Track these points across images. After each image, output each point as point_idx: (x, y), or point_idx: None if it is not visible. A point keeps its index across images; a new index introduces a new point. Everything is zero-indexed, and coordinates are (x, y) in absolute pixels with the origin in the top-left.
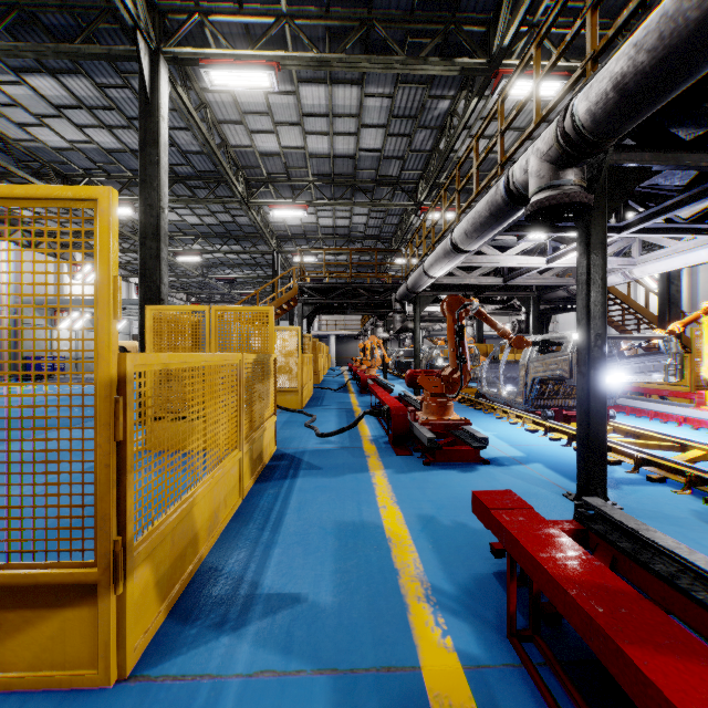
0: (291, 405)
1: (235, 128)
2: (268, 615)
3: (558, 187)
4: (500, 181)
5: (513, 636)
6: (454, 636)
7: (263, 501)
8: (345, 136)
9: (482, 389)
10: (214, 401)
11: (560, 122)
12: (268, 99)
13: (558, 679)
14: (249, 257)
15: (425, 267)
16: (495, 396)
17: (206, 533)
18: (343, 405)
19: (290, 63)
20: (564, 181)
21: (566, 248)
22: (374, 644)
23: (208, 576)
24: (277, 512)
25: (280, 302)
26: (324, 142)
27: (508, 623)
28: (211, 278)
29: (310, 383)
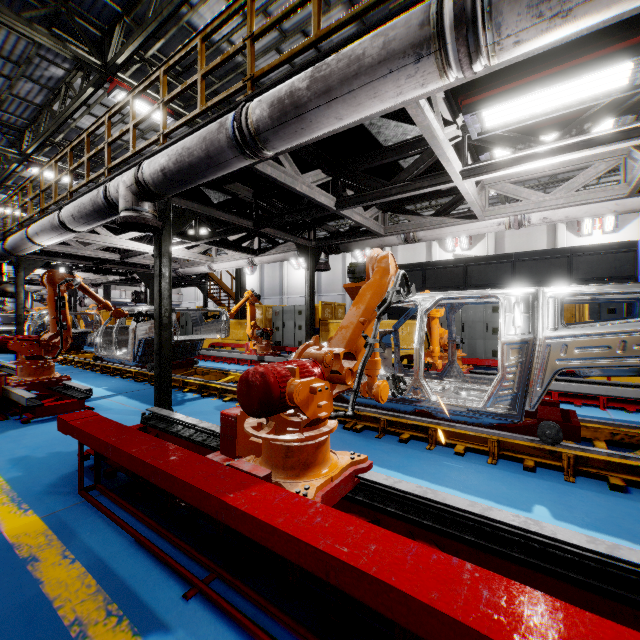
0: None
1: None
2: None
3: (138, 211)
4: (101, 189)
5: (82, 490)
6: (36, 508)
7: None
8: None
9: (99, 352)
10: None
11: (136, 172)
12: None
13: (106, 497)
14: None
15: (30, 233)
16: (110, 357)
17: None
18: None
19: None
20: (142, 209)
21: None
22: None
23: None
24: None
25: None
26: None
27: (79, 484)
28: None
29: None
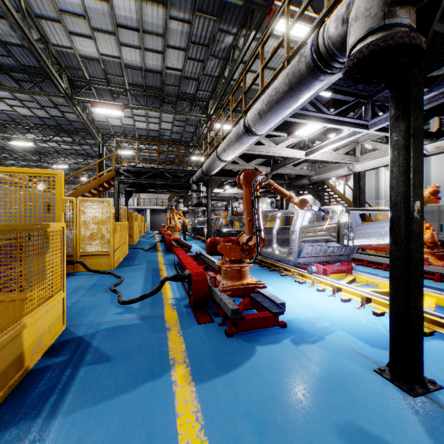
0: (103, 267)
1: (54, 27)
2: None
3: (393, 28)
4: (305, 48)
5: None
6: None
7: None
8: (154, 53)
9: None
10: None
11: None
12: (83, 1)
13: None
14: (80, 148)
15: (218, 152)
16: (269, 254)
17: None
18: (151, 264)
19: None
20: (401, 21)
21: (322, 143)
22: None
23: None
24: None
25: (100, 181)
26: (137, 55)
27: None
28: (48, 163)
29: (124, 245)
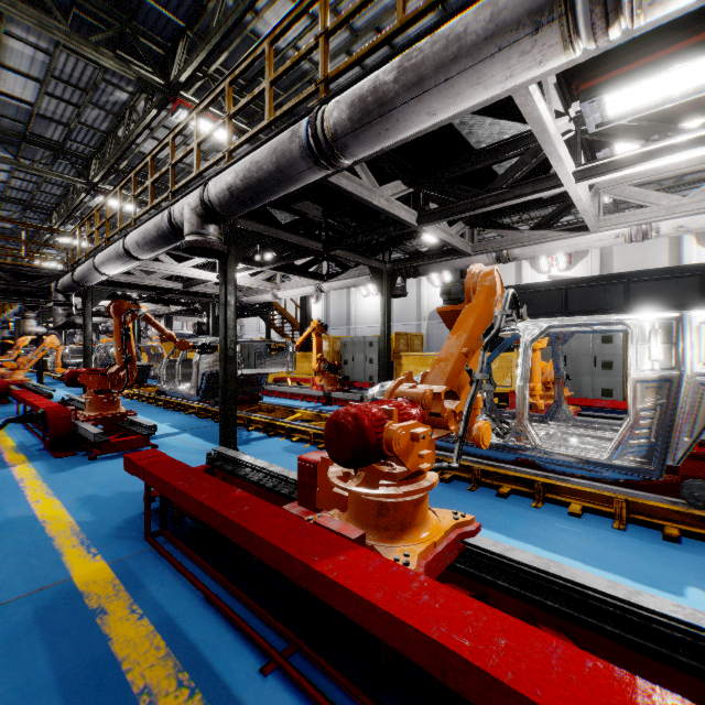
0: None
1: None
2: None
3: (203, 235)
4: (165, 213)
5: (149, 536)
6: (103, 553)
7: None
8: None
9: (162, 386)
10: None
11: (201, 193)
12: None
13: (173, 545)
14: None
15: (96, 263)
16: (173, 391)
17: None
18: None
19: None
20: (208, 232)
21: None
22: (27, 583)
23: None
24: None
25: None
26: None
27: (145, 530)
28: None
29: None
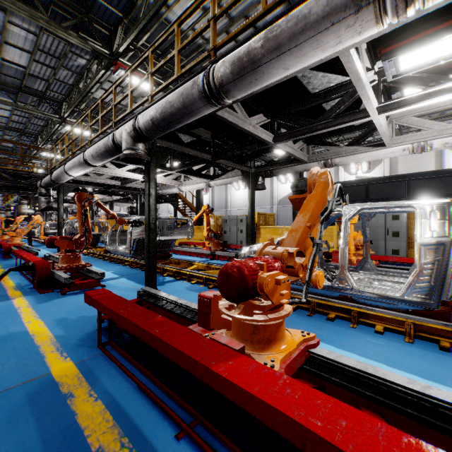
0: None
1: None
2: None
3: (135, 150)
4: (110, 136)
5: (100, 345)
6: (71, 356)
7: None
8: None
9: (108, 247)
10: None
11: (134, 122)
12: None
13: (116, 351)
14: None
15: (66, 168)
16: (115, 251)
17: None
18: None
19: None
20: (137, 148)
21: None
22: (22, 376)
23: None
24: None
25: None
26: None
27: (98, 341)
28: None
29: None
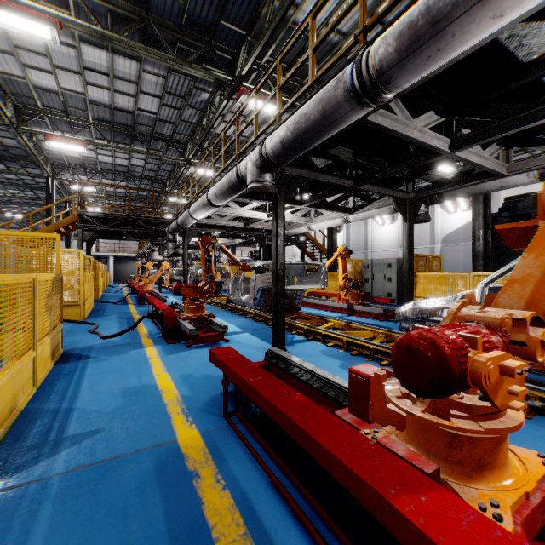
0: (73, 317)
1: (5, 57)
2: (75, 444)
3: (261, 182)
4: (234, 169)
5: (226, 415)
6: (196, 423)
7: (58, 387)
8: (125, 95)
9: (230, 297)
10: (15, 310)
11: (260, 149)
12: (46, 43)
13: (244, 425)
14: (16, 177)
15: (190, 211)
16: (237, 301)
17: (10, 412)
18: (124, 314)
19: (73, 27)
20: (264, 180)
21: None
22: (150, 438)
23: (17, 438)
24: (72, 392)
25: (58, 226)
26: (105, 94)
27: (224, 409)
28: None
29: (91, 298)
